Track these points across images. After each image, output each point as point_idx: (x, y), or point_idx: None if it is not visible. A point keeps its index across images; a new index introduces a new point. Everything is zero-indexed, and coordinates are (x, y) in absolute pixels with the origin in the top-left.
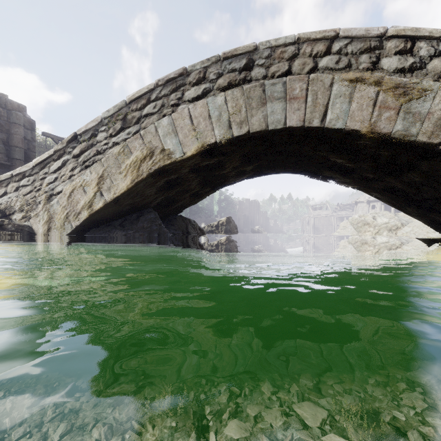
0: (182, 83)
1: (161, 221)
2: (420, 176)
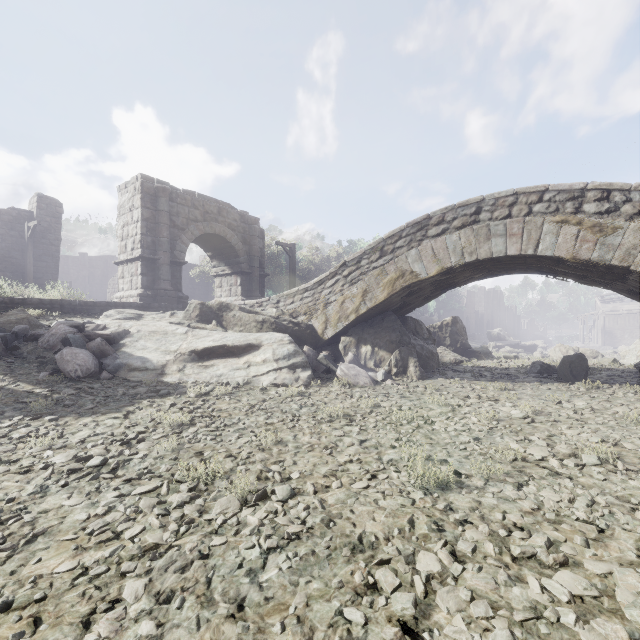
0: (426, 225)
1: (400, 322)
2: (639, 283)
